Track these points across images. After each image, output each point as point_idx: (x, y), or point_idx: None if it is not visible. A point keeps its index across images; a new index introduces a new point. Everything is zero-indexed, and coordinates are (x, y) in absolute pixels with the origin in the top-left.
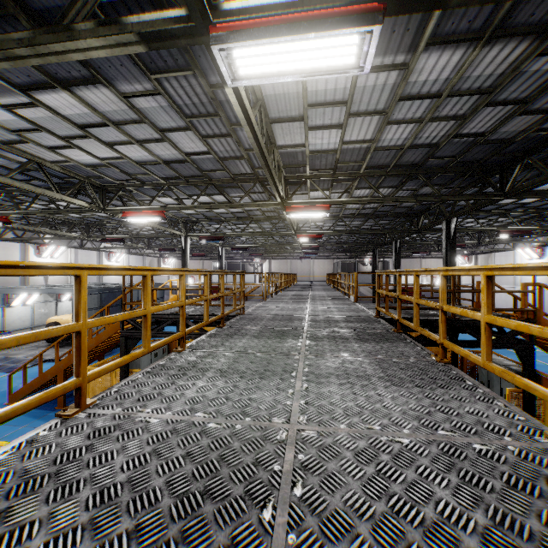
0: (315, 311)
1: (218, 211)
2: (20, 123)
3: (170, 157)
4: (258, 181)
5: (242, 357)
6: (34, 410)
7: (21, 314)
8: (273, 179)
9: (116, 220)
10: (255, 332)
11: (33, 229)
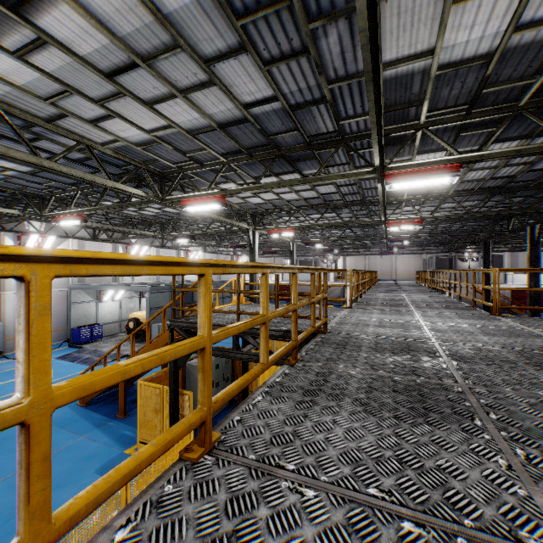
0: (440, 331)
1: (289, 199)
2: (46, 85)
3: (226, 117)
4: (342, 142)
5: (359, 542)
6: (98, 415)
7: (111, 309)
8: (378, 112)
9: (187, 216)
10: (359, 388)
11: (113, 228)
